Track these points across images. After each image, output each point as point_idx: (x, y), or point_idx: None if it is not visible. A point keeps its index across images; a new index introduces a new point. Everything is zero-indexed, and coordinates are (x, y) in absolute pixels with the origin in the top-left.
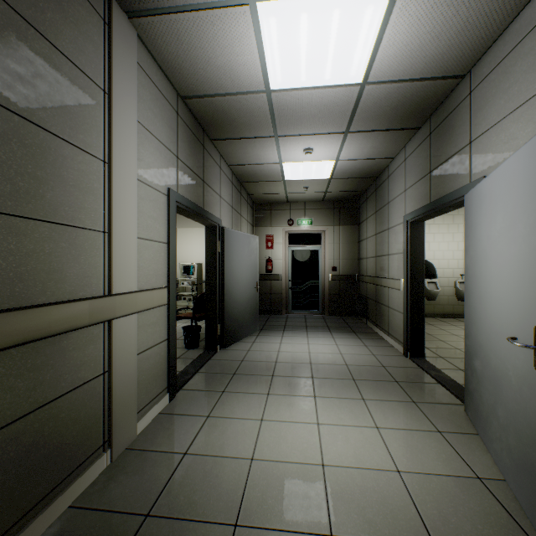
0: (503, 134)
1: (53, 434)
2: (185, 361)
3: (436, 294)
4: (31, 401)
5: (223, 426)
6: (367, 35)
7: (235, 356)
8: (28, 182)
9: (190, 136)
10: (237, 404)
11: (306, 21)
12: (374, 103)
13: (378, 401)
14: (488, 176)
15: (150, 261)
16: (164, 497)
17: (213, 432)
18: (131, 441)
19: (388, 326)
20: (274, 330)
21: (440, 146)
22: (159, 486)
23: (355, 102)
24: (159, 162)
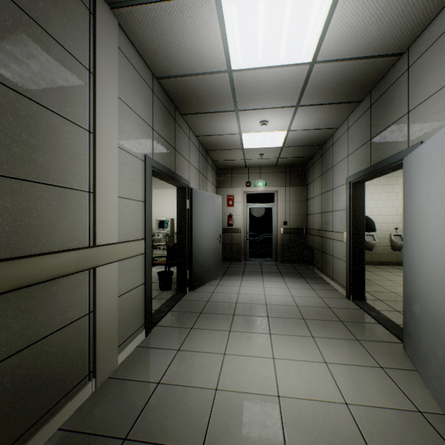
0: (440, 103)
1: (44, 366)
2: (159, 301)
3: (374, 245)
4: (25, 338)
5: (191, 359)
6: (317, 18)
7: (202, 297)
8: (22, 148)
9: (163, 111)
10: (203, 339)
11: (264, 7)
12: (322, 80)
13: (326, 339)
14: (427, 140)
15: (129, 217)
16: (140, 423)
17: (183, 364)
18: (112, 371)
19: (332, 272)
20: (234, 275)
21: (379, 116)
22: (136, 412)
23: (305, 79)
24: (137, 133)
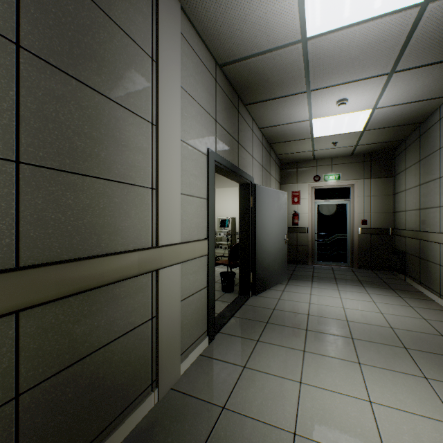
0: None
1: (106, 375)
2: (222, 304)
3: None
4: (87, 345)
5: (259, 382)
6: None
7: (267, 303)
8: (85, 141)
9: (226, 102)
10: (272, 357)
11: None
12: (436, 26)
13: None
14: None
15: (192, 215)
16: None
17: (250, 387)
18: (175, 381)
19: (439, 286)
20: (302, 280)
21: None
22: (198, 442)
23: (409, 31)
24: (200, 125)
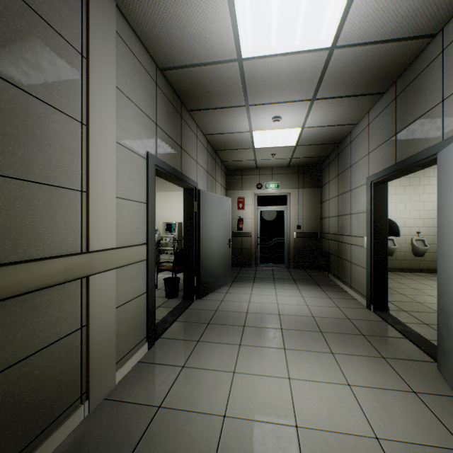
0: None
1: (24, 392)
2: (165, 310)
3: (394, 250)
4: None
5: (196, 378)
6: None
7: (210, 306)
8: None
9: (168, 106)
10: (211, 354)
11: None
12: (342, 68)
13: (347, 355)
14: None
15: (129, 220)
16: None
17: (188, 384)
18: (109, 391)
19: (350, 279)
20: (245, 281)
21: (407, 107)
22: (132, 443)
23: (323, 68)
24: (138, 128)
